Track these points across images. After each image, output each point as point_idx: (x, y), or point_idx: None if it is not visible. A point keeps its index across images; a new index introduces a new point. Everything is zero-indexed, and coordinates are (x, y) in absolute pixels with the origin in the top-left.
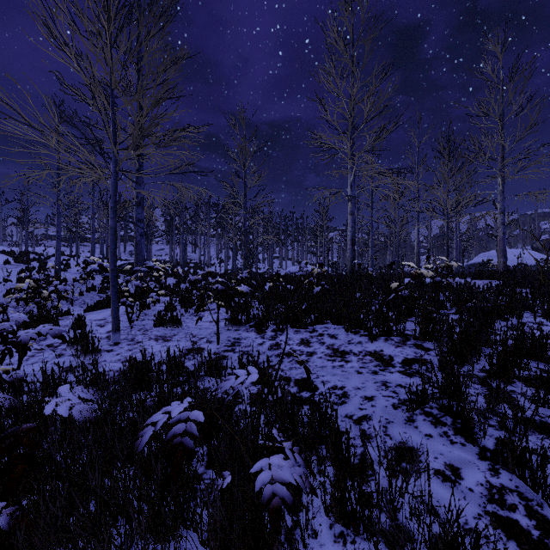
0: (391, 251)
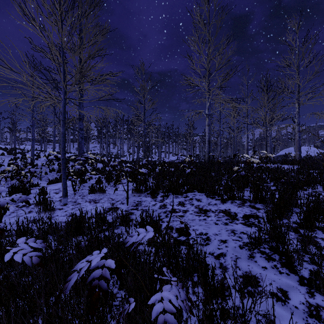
0: (230, 148)
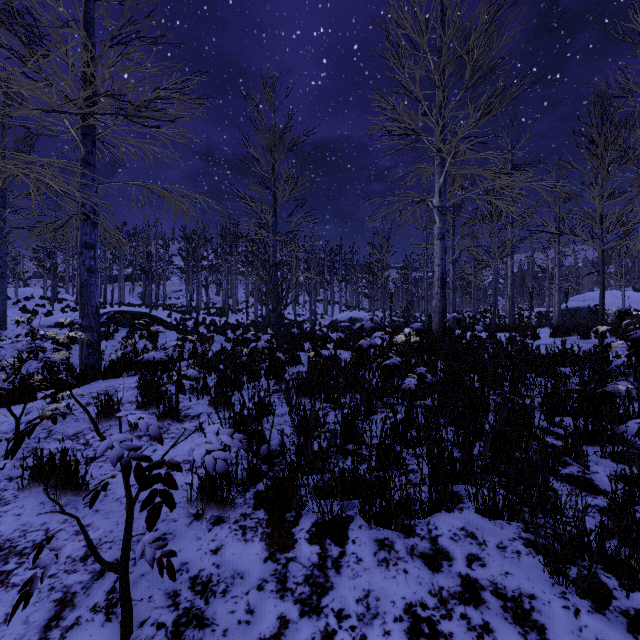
0: (460, 293)
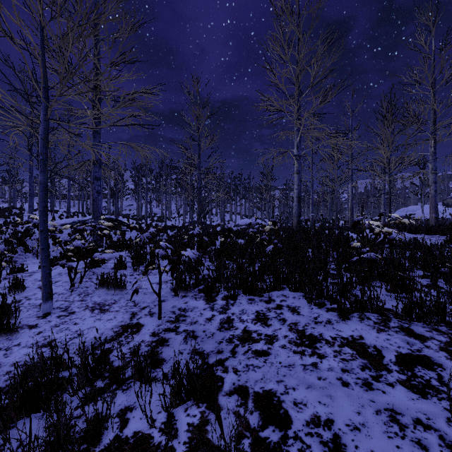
0: (324, 206)
